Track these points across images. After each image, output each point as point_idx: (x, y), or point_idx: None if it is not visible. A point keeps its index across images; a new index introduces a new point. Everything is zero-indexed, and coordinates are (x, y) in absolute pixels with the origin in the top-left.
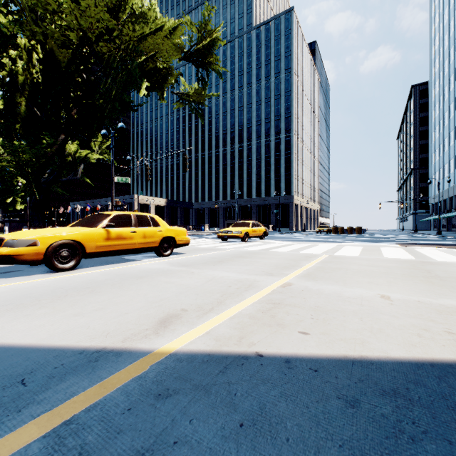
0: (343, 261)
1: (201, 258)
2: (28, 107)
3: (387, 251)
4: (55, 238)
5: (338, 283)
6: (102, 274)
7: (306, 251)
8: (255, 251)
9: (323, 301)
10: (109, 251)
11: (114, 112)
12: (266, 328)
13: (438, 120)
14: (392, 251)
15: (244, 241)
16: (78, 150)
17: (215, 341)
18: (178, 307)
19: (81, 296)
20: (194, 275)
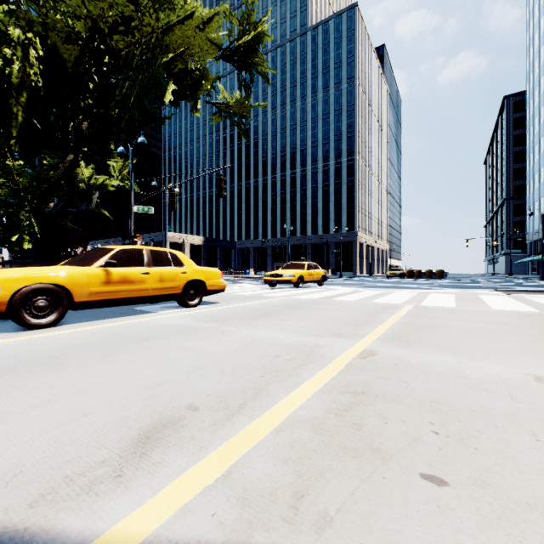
0: (438, 314)
1: (239, 309)
2: (25, 119)
3: (491, 300)
4: (25, 280)
5: (447, 351)
6: (90, 334)
7: (380, 300)
8: (312, 299)
9: (440, 387)
10: (109, 299)
11: (133, 123)
12: (349, 463)
13: (538, 138)
14: (498, 300)
15: (297, 288)
16: (93, 175)
17: (239, 508)
18: (184, 400)
19: (31, 375)
20: (224, 335)
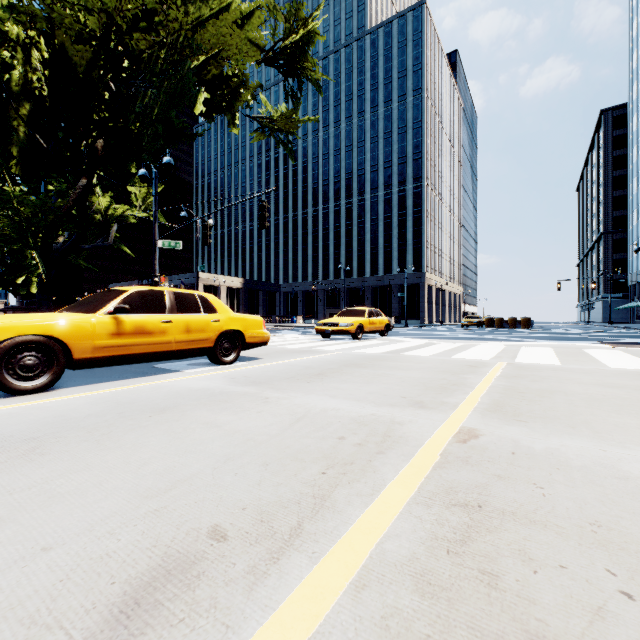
0: (542, 374)
1: (286, 367)
2: (27, 135)
3: (601, 355)
4: (6, 331)
5: (578, 430)
6: (91, 402)
7: (462, 355)
8: (377, 354)
9: (594, 496)
10: (120, 355)
11: (156, 140)
12: None
13: None
14: (611, 355)
15: (356, 339)
16: (111, 205)
17: None
18: (205, 519)
19: None
20: (267, 405)
